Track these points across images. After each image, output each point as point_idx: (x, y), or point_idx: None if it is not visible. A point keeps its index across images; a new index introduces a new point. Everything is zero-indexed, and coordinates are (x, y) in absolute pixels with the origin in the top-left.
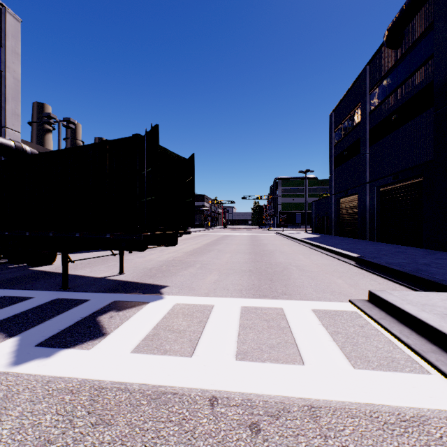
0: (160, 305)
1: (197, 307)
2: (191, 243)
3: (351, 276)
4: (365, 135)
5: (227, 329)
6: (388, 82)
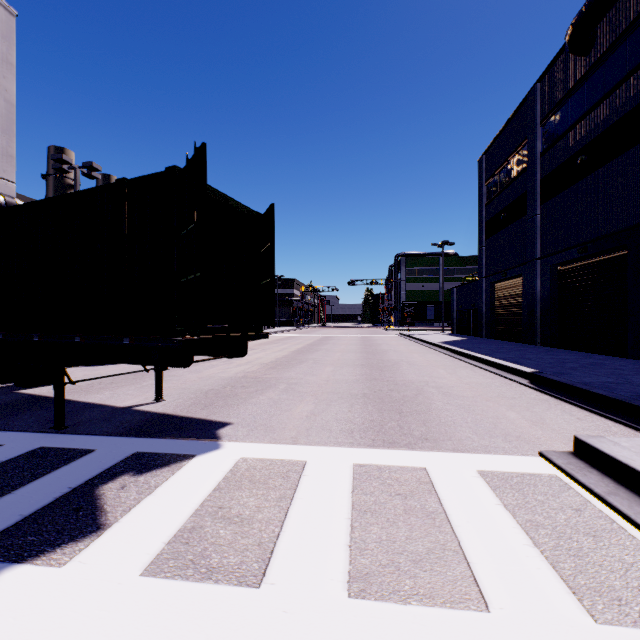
0: (214, 462)
1: (276, 466)
2: (274, 349)
3: (529, 405)
4: (535, 187)
5: (329, 515)
6: (571, 106)
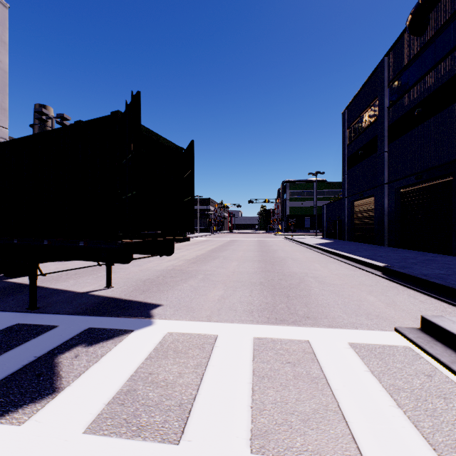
0: (147, 335)
1: (195, 339)
2: (195, 249)
3: (383, 291)
4: (383, 132)
5: (235, 380)
6: (410, 72)
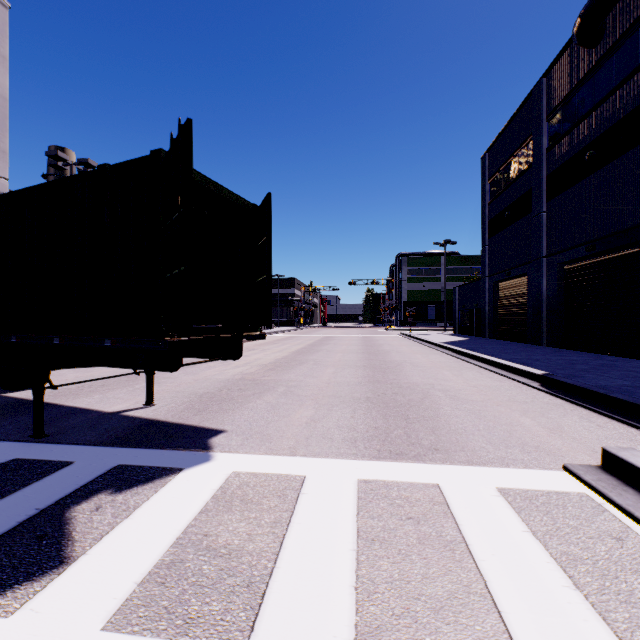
0: (203, 477)
1: (272, 482)
2: (273, 350)
3: (543, 410)
4: (540, 184)
5: (331, 545)
6: (579, 100)
